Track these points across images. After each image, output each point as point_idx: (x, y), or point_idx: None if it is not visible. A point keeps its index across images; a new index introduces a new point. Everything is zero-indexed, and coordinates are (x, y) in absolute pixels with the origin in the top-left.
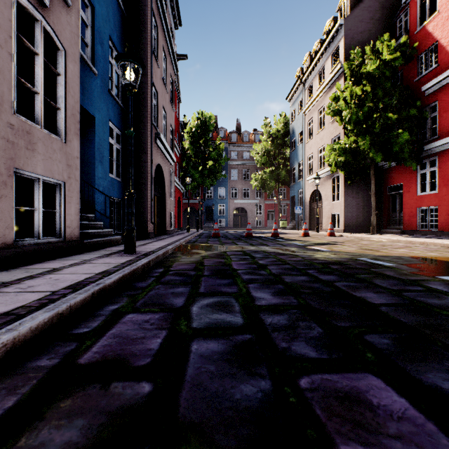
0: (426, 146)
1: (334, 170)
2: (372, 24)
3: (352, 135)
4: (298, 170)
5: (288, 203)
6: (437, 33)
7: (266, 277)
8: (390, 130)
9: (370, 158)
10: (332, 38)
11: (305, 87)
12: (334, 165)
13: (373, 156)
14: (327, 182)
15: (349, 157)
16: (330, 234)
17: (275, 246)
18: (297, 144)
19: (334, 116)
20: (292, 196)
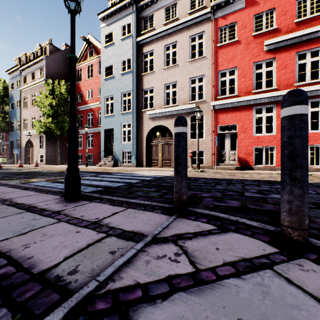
0: (79, 130)
1: (39, 133)
2: (61, 66)
3: (49, 117)
4: (17, 124)
5: (8, 144)
6: (82, 89)
7: (4, 174)
8: (64, 122)
9: (55, 132)
10: (39, 61)
11: (22, 74)
12: (38, 131)
13: (56, 131)
14: (37, 137)
15: (46, 129)
16: (36, 165)
17: (2, 170)
18: (16, 107)
19: (39, 107)
20: (11, 141)
